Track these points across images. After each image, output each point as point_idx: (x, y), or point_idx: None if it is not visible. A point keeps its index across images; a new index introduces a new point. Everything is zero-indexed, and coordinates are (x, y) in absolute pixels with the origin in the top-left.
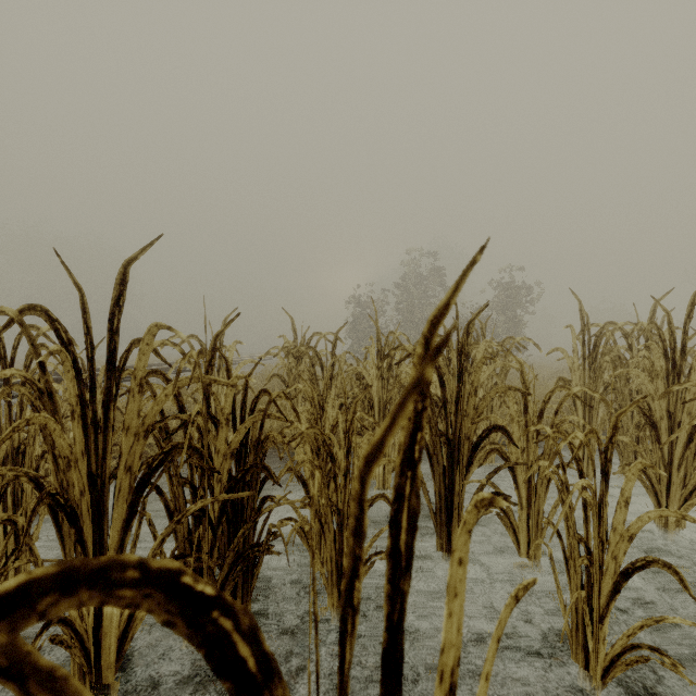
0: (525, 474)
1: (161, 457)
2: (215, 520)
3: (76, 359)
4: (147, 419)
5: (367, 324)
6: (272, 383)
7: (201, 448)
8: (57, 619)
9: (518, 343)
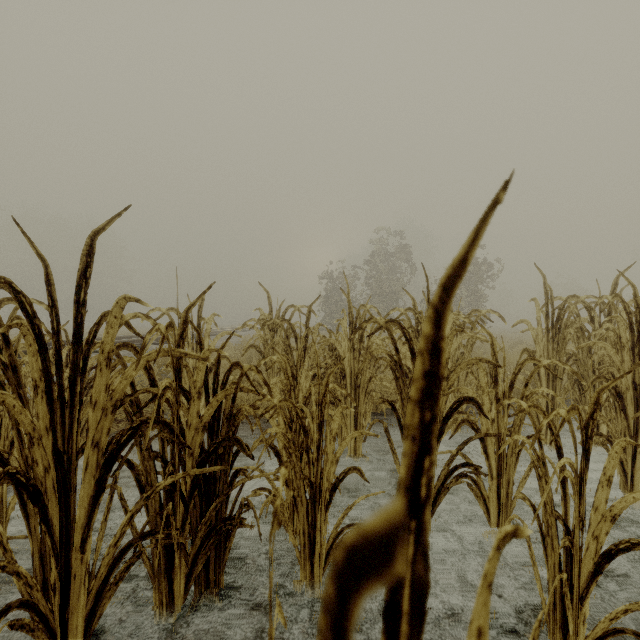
0: (496, 445)
1: (129, 432)
2: (187, 494)
3: (41, 332)
4: (115, 393)
5: (338, 298)
6: (250, 353)
7: (171, 423)
8: (17, 603)
9: (483, 315)
